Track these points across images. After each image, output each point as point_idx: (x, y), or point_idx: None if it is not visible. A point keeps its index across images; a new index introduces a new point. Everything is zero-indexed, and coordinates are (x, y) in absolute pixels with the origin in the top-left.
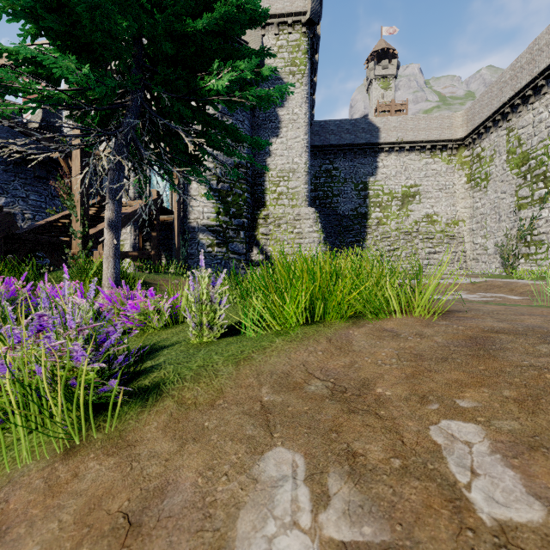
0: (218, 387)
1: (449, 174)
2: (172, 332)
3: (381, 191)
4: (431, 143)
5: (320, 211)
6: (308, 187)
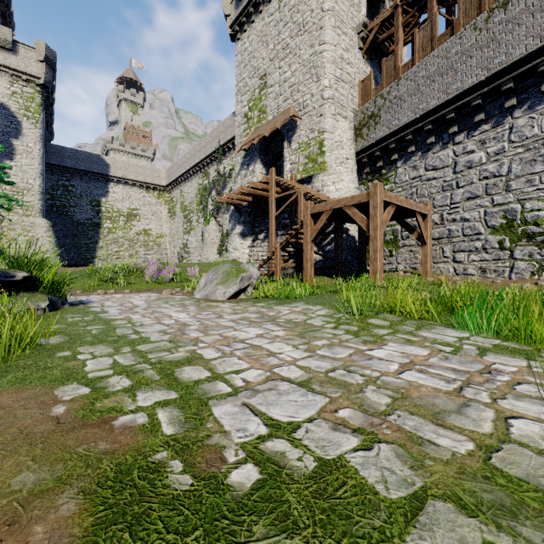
0: None
1: (158, 206)
2: None
3: (111, 209)
4: (147, 184)
5: (58, 217)
6: (43, 203)
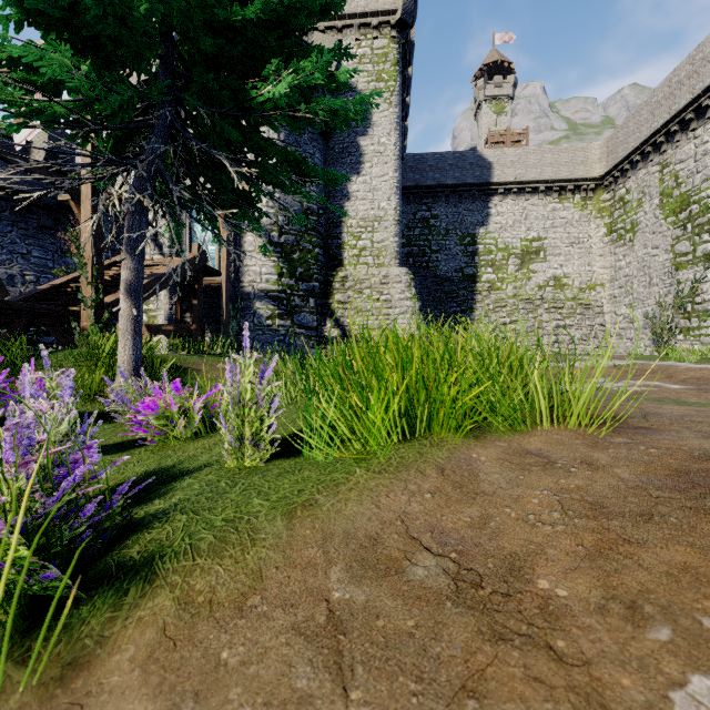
0: (255, 565)
1: (583, 224)
2: (203, 445)
3: (494, 245)
4: (560, 182)
5: (415, 272)
6: (399, 241)
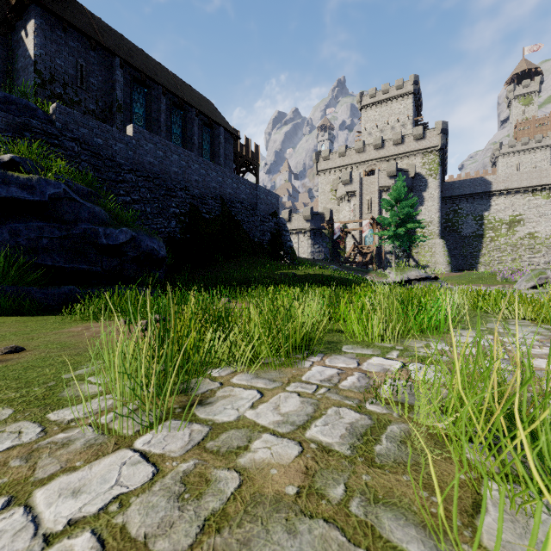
0: None
1: (547, 206)
2: None
3: (493, 220)
4: (532, 187)
5: (449, 235)
6: (439, 229)
